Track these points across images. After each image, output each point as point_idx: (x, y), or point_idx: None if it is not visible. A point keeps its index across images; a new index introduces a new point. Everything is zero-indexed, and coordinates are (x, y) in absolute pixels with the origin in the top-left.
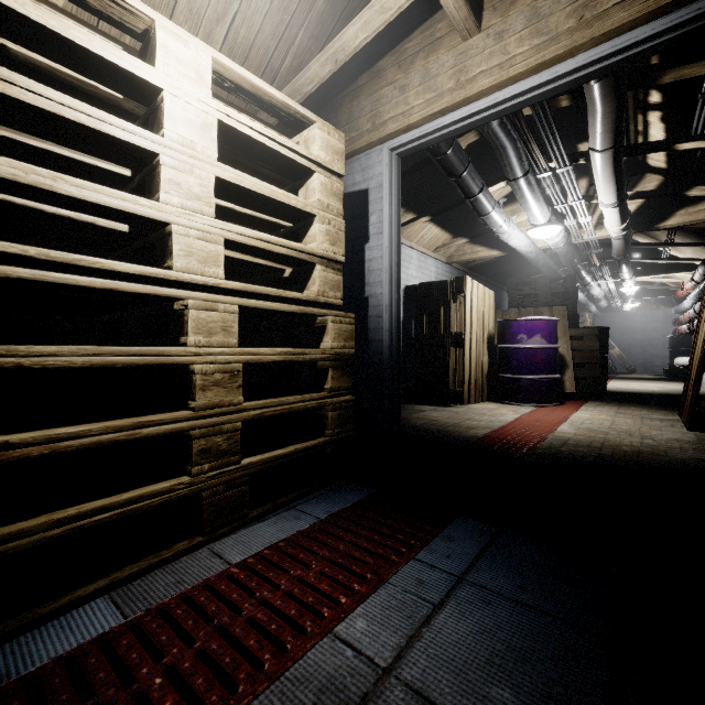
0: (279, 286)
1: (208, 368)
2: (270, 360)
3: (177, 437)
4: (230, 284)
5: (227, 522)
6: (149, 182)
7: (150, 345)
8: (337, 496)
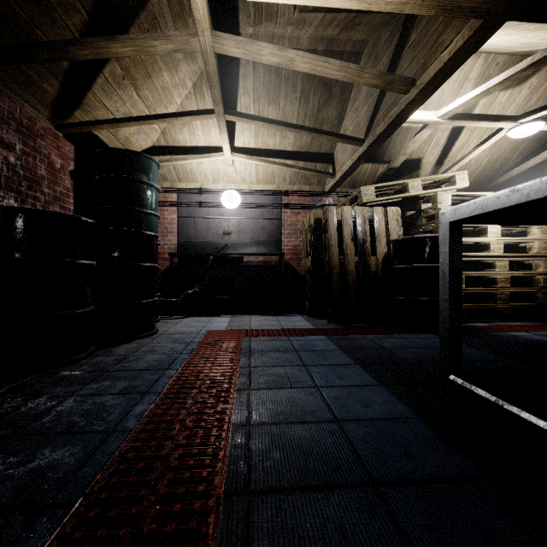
0: (514, 248)
1: (500, 277)
2: (518, 275)
3: (490, 295)
4: (505, 254)
5: (505, 319)
6: (481, 231)
7: (477, 271)
8: (546, 322)
